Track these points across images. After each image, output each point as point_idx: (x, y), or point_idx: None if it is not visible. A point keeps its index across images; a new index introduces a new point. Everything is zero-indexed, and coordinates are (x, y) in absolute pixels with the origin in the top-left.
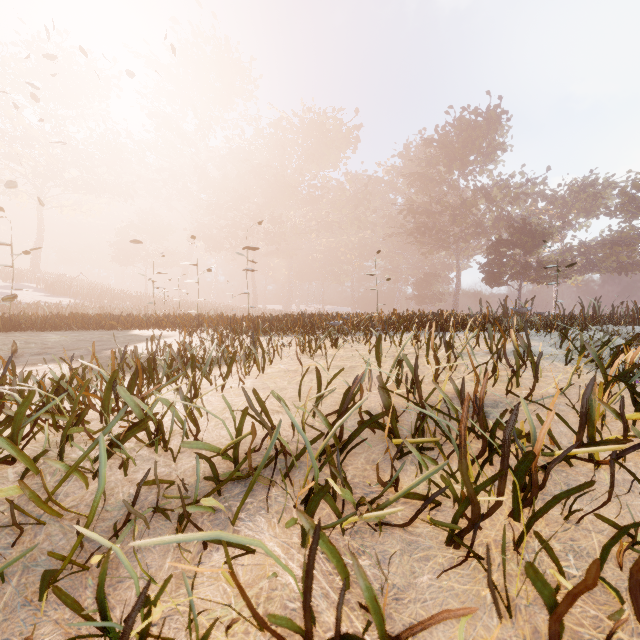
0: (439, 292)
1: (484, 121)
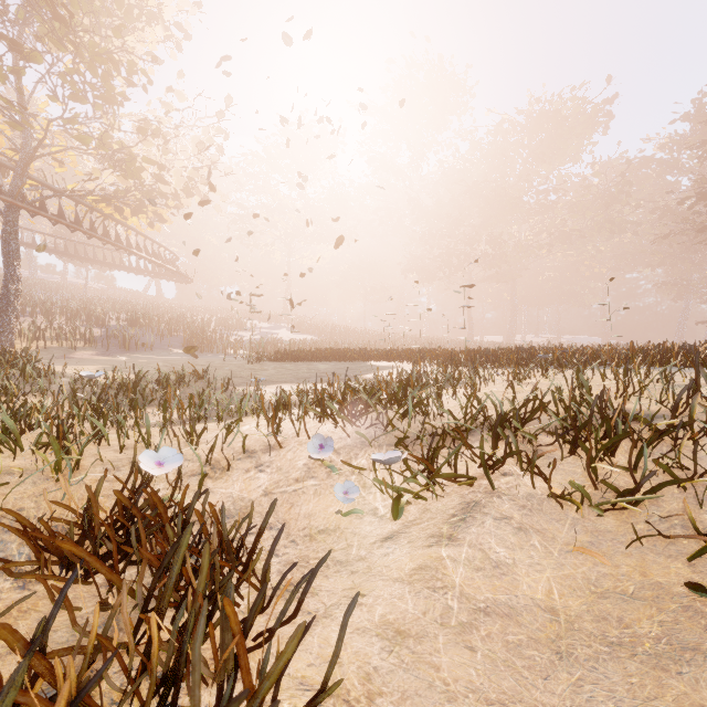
0: None
1: None
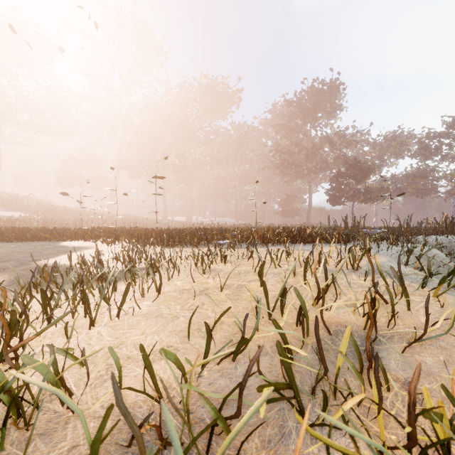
0: (297, 209)
1: (328, 89)
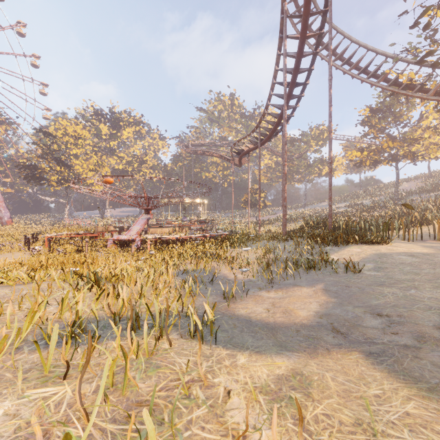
0: None
1: None
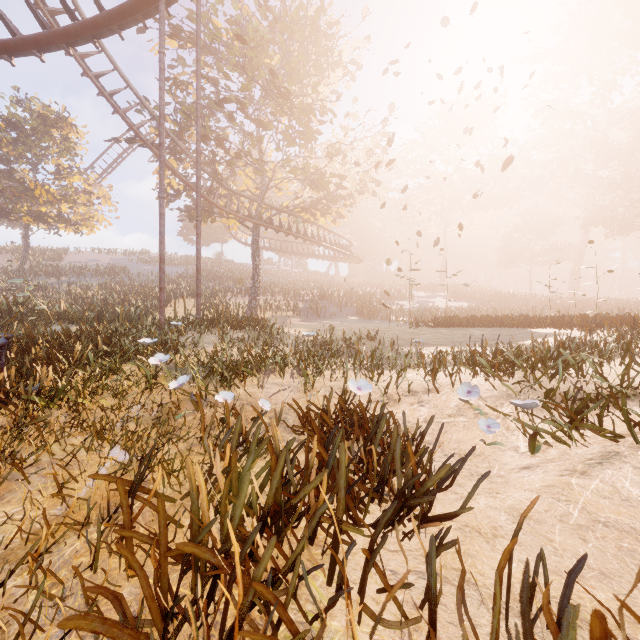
0: None
1: None
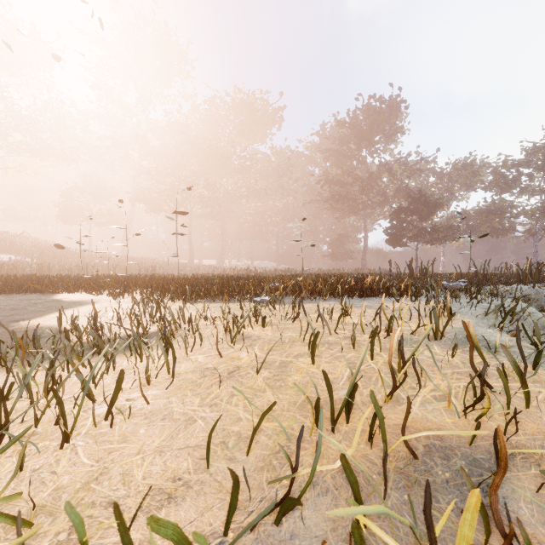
0: (350, 250)
1: (387, 108)
